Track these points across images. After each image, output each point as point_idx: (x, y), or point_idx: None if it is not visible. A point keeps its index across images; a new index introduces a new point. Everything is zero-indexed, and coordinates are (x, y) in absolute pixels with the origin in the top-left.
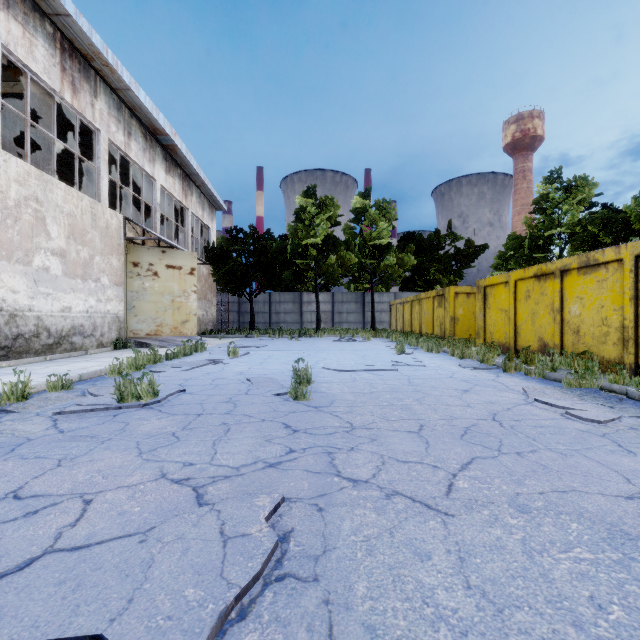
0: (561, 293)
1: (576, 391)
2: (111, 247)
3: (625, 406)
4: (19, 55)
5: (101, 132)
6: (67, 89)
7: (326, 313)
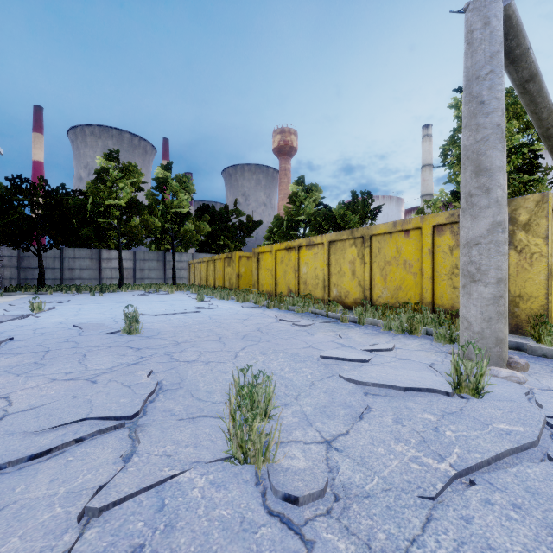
0: (298, 260)
1: (300, 314)
2: None
3: (318, 319)
4: None
5: None
6: None
7: (128, 270)
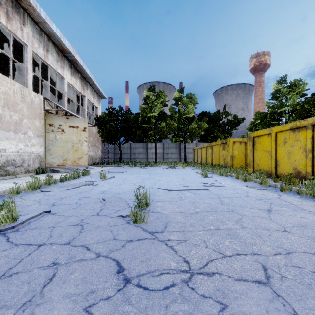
0: (312, 139)
1: None
2: (35, 114)
3: None
4: None
5: (28, 46)
6: (3, 16)
7: (160, 153)
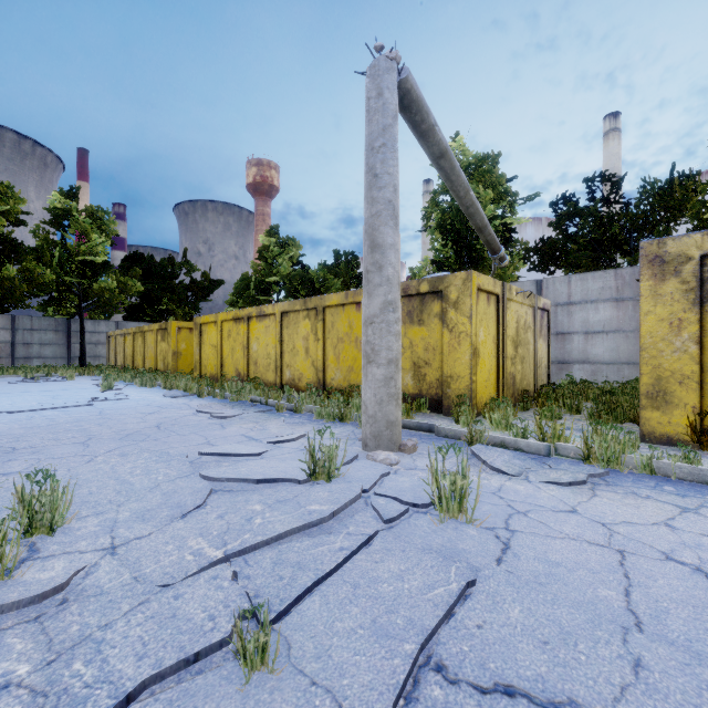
0: (248, 334)
1: (233, 403)
2: None
3: (252, 408)
4: None
5: None
6: None
7: (0, 344)
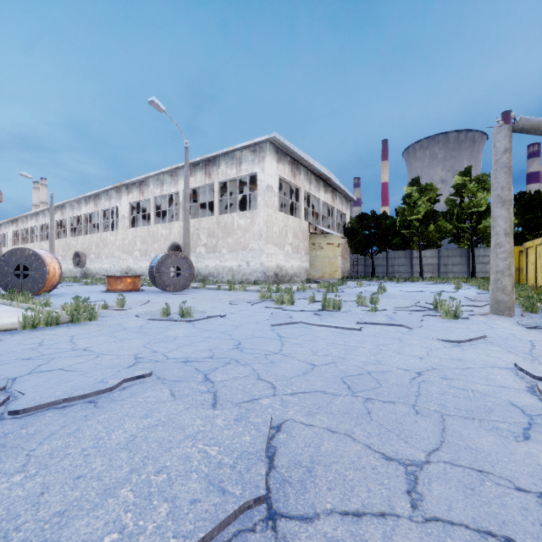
0: None
1: None
2: (304, 238)
3: None
4: (282, 176)
5: (301, 188)
6: (292, 178)
7: (433, 265)
